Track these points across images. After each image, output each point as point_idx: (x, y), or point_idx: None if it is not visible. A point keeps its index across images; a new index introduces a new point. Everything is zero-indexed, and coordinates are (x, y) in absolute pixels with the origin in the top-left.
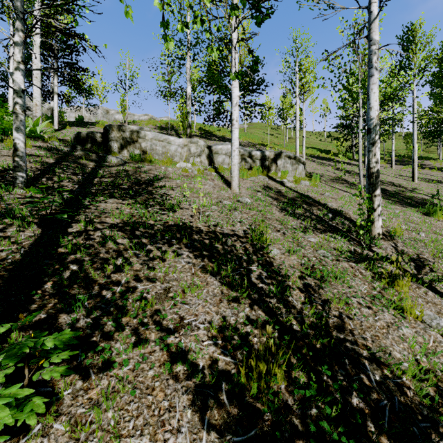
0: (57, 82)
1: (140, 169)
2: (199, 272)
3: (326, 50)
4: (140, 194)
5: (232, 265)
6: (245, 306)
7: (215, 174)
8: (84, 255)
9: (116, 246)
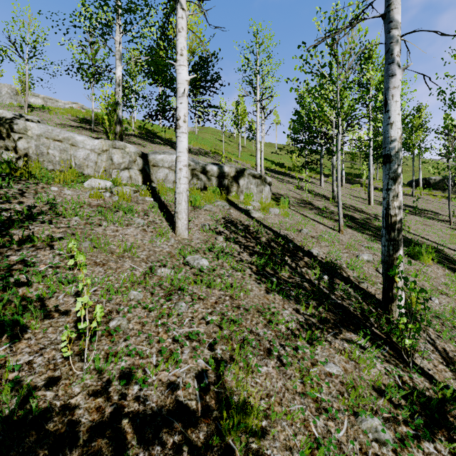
0: None
1: None
2: None
3: (304, 42)
4: None
5: None
6: None
7: (151, 199)
8: None
9: None
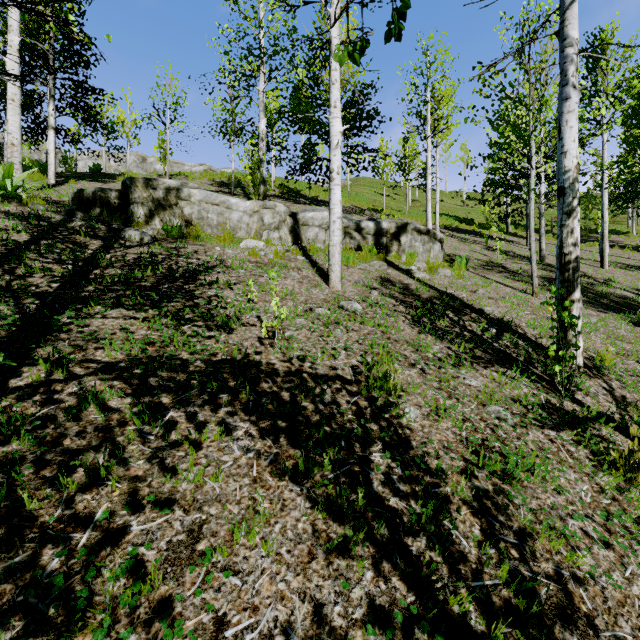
0: (52, 110)
1: (178, 251)
2: (266, 474)
3: (479, 62)
4: (172, 299)
5: (335, 454)
6: (363, 568)
7: (303, 258)
8: (26, 446)
9: (104, 415)
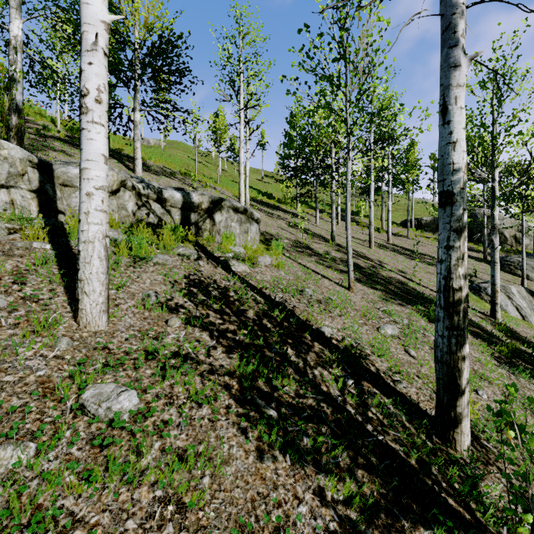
0: None
1: None
2: None
3: (307, 24)
4: None
5: None
6: None
7: (47, 246)
8: None
9: None
